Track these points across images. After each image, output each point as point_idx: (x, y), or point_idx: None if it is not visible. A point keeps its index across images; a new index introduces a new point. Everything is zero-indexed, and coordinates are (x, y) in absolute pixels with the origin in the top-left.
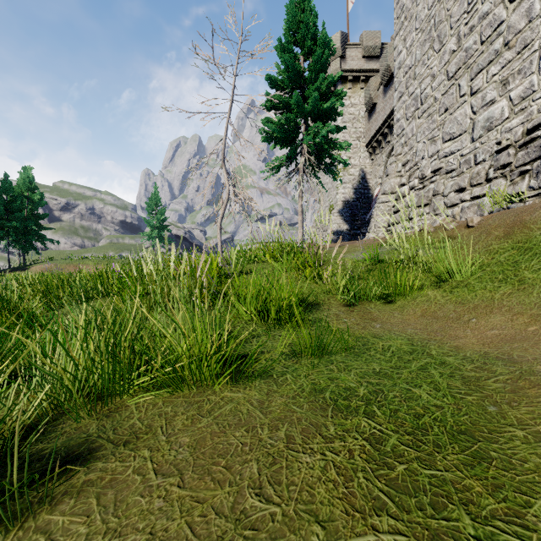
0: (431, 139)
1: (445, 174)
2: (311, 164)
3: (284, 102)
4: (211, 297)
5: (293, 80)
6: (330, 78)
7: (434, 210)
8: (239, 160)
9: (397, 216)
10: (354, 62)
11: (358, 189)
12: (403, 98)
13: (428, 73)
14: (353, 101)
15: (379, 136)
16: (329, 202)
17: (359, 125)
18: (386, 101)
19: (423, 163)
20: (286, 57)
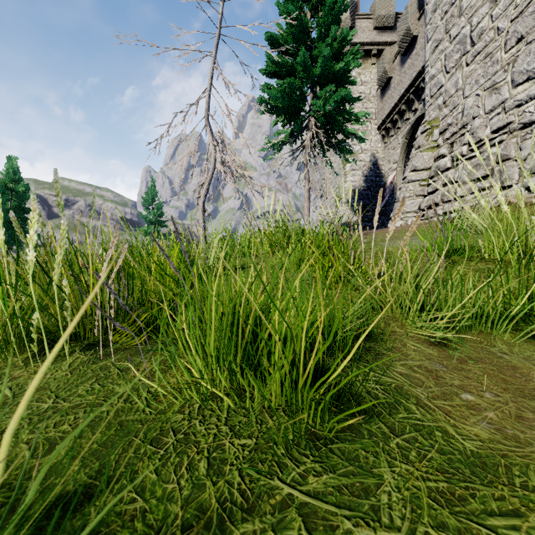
0: (490, 88)
1: (517, 131)
2: (319, 141)
3: (287, 66)
4: (148, 320)
5: (299, 39)
6: (344, 32)
7: (501, 181)
8: (228, 116)
9: (435, 197)
10: (365, 35)
11: (369, 177)
12: (441, 46)
13: (484, 0)
14: (364, 78)
15: (395, 115)
16: (335, 192)
17: (370, 105)
18: (404, 73)
19: (475, 123)
20: (290, 7)
